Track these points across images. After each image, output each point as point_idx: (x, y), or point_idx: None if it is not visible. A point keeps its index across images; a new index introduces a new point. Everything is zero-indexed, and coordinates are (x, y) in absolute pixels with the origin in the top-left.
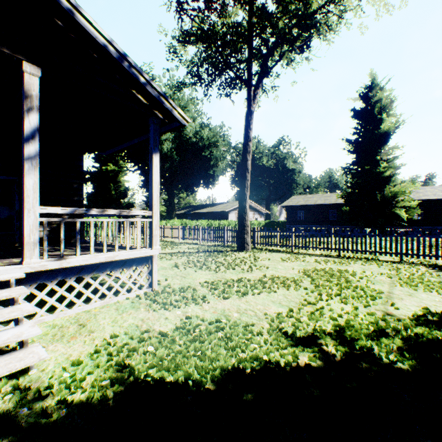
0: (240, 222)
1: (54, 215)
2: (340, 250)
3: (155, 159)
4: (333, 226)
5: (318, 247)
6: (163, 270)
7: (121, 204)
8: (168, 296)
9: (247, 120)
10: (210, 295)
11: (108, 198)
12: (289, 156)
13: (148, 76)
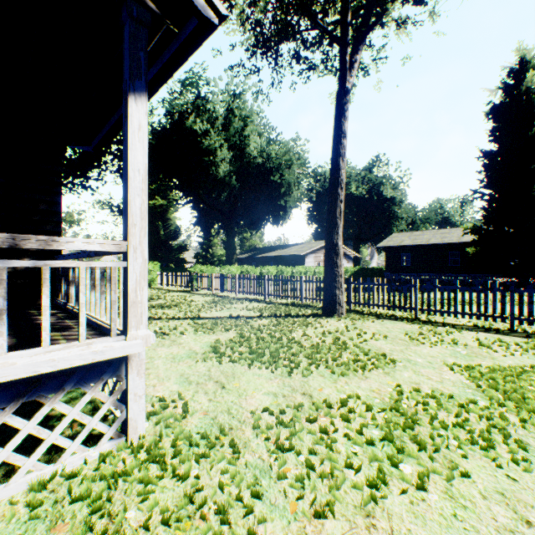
0: (328, 269)
1: (3, 256)
2: (513, 320)
3: (136, 109)
4: (454, 274)
5: (466, 313)
6: (188, 360)
7: (171, 247)
8: (154, 482)
9: (339, 103)
10: (275, 479)
11: (156, 239)
12: (387, 181)
13: (200, 79)
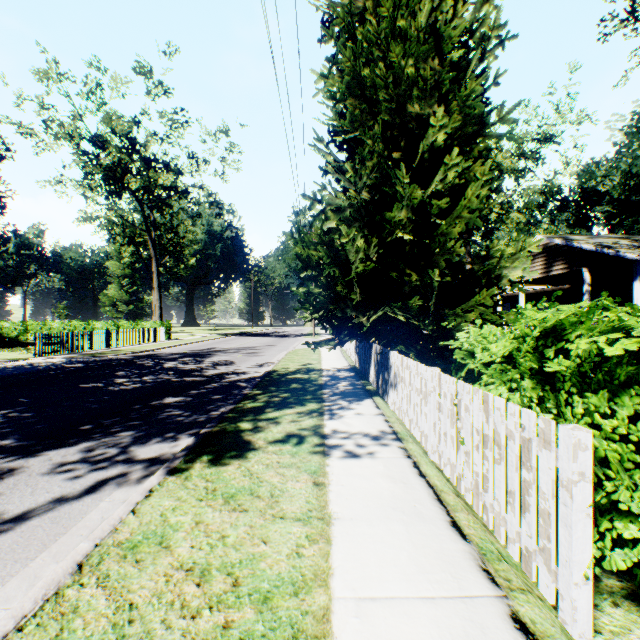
0: None
1: None
2: None
3: (634, 284)
4: None
5: None
6: None
7: None
8: None
9: None
10: None
11: None
12: None
13: None
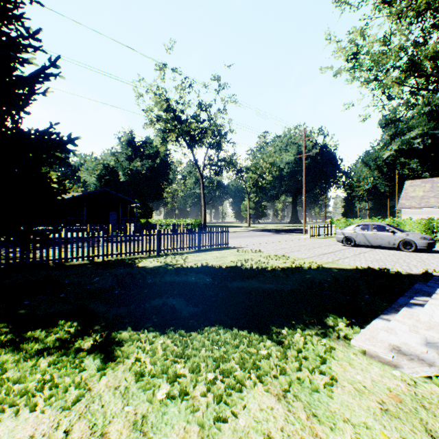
0: None
1: None
2: None
3: None
4: None
5: None
6: None
7: None
8: None
9: None
10: None
11: None
12: None
13: None
